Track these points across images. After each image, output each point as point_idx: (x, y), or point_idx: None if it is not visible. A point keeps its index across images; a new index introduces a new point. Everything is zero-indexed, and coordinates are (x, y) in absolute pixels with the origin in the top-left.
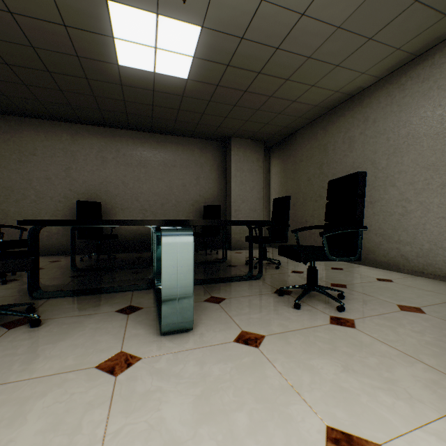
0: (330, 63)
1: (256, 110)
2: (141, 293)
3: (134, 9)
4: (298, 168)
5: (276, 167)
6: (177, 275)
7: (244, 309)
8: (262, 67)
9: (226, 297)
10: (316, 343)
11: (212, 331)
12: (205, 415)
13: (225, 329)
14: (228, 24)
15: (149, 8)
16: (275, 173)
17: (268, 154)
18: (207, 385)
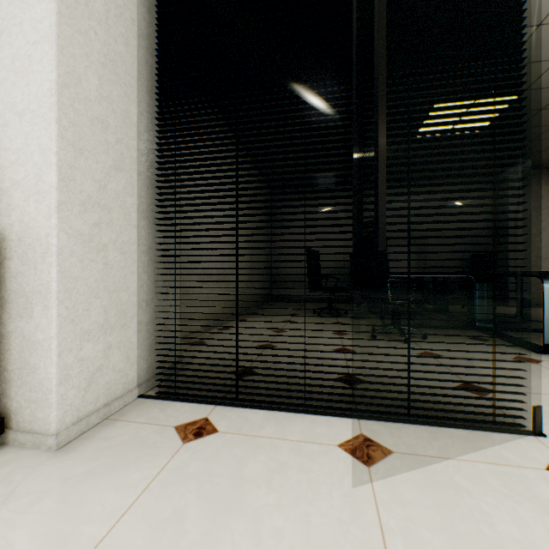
0: None
1: None
2: (467, 331)
3: None
4: None
5: None
6: None
7: None
8: None
9: None
10: None
11: None
12: None
13: None
14: None
15: (473, 94)
16: None
17: None
18: None
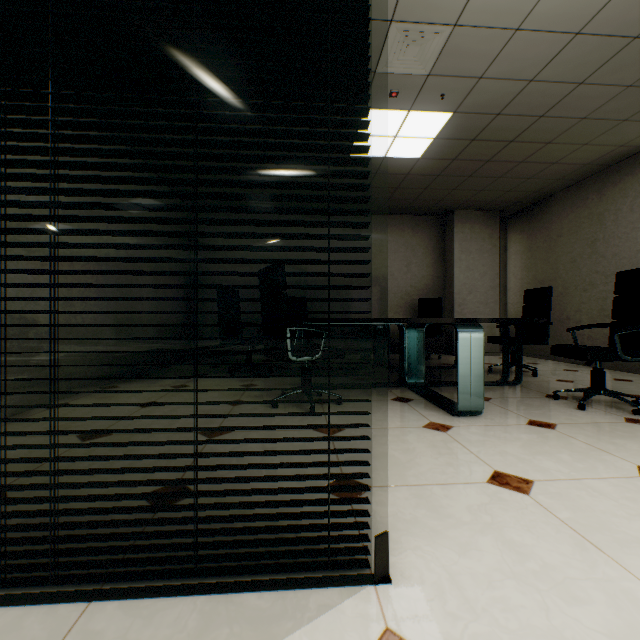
0: (614, 119)
1: (497, 178)
2: (396, 389)
3: (387, 111)
4: (554, 245)
5: (516, 244)
6: (470, 365)
7: (519, 407)
8: (516, 136)
9: (490, 397)
10: (614, 432)
11: (499, 417)
12: (534, 452)
13: (511, 417)
14: (484, 106)
15: (402, 108)
16: (515, 253)
17: (504, 226)
18: (523, 442)
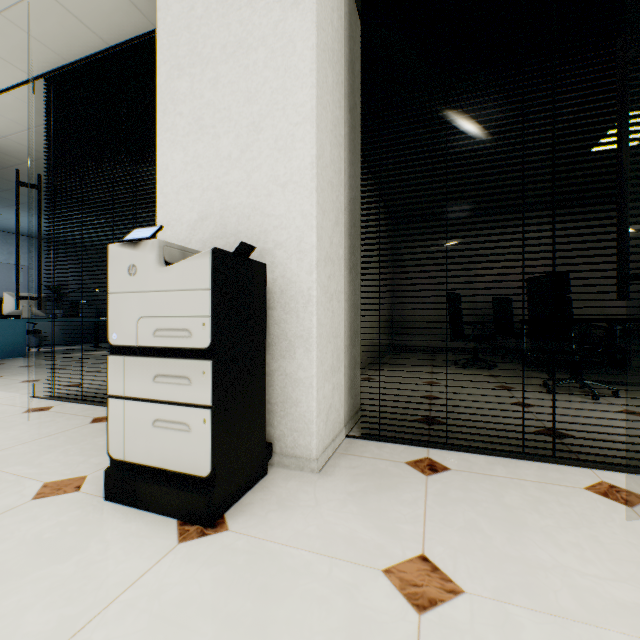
0: None
1: None
2: None
3: None
4: None
5: None
6: None
7: None
8: None
9: None
10: None
11: None
12: None
13: None
14: None
15: None
16: None
17: None
18: None
